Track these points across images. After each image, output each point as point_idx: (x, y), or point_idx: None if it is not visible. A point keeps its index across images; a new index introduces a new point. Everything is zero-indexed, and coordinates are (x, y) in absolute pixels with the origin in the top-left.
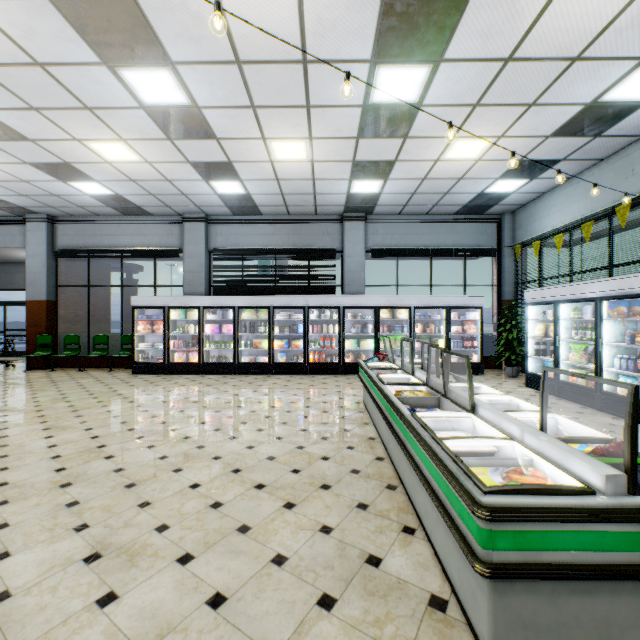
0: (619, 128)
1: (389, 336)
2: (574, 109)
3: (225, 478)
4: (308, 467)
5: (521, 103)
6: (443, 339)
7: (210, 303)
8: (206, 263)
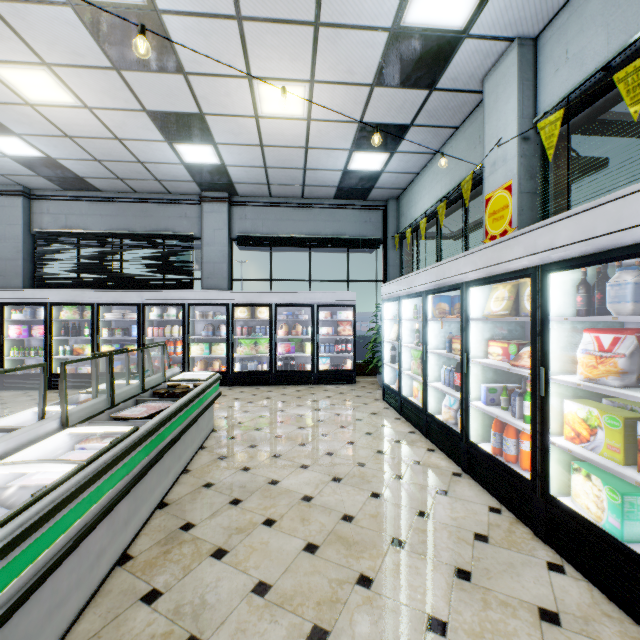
0: (453, 77)
1: (247, 339)
2: (379, 38)
3: None
4: None
5: (301, 20)
6: (312, 343)
7: (12, 298)
8: (26, 249)
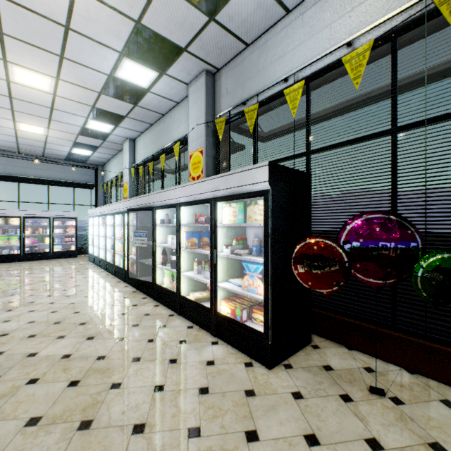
0: (111, 140)
1: (3, 236)
2: (78, 127)
3: None
4: None
5: (43, 117)
6: (50, 237)
7: None
8: None
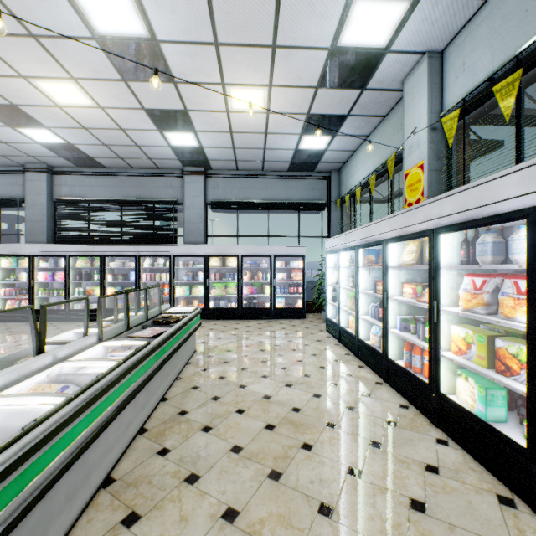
0: (379, 80)
1: (219, 283)
2: (321, 54)
3: None
4: None
5: (262, 44)
6: (270, 286)
7: (40, 251)
8: (49, 213)
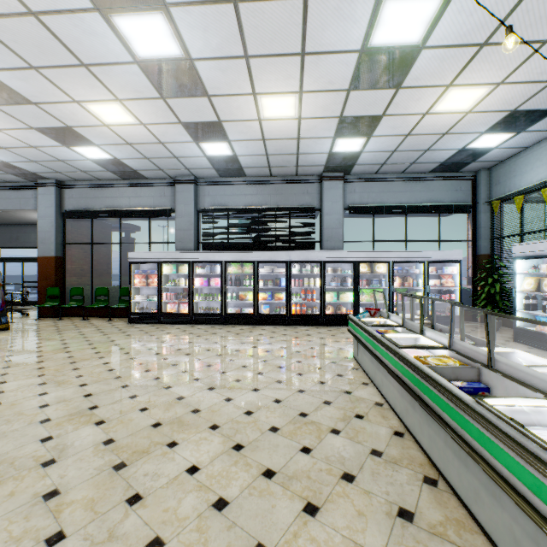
0: None
1: (368, 289)
2: None
3: (226, 458)
4: (319, 444)
5: (535, 40)
6: (421, 292)
7: (199, 258)
8: (195, 222)
